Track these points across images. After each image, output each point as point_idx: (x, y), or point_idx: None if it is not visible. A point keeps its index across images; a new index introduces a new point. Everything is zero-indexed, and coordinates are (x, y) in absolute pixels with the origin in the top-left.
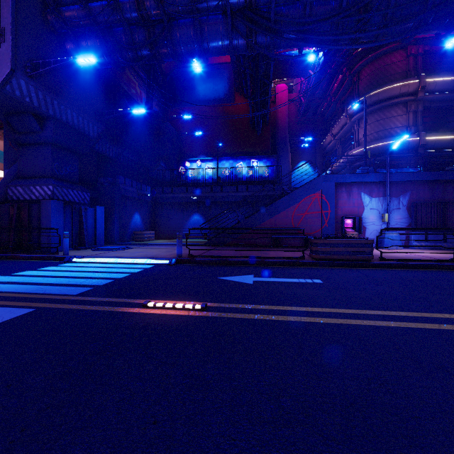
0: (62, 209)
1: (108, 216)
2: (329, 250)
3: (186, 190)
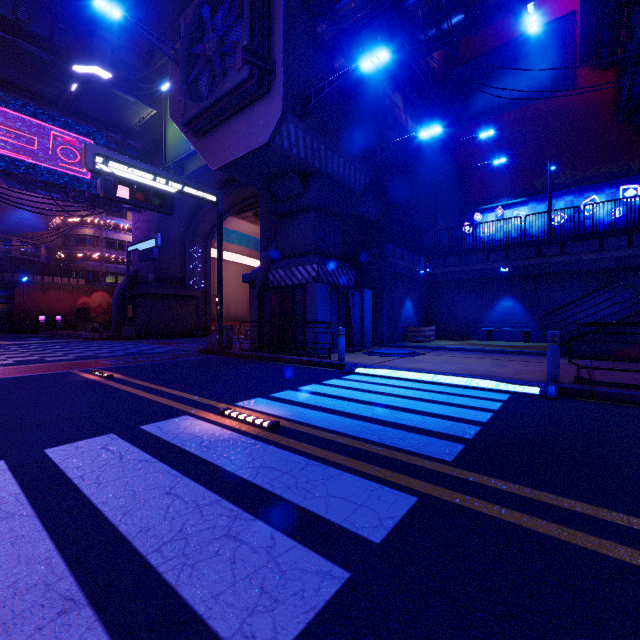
0: (328, 295)
1: (374, 305)
2: None
3: (485, 258)
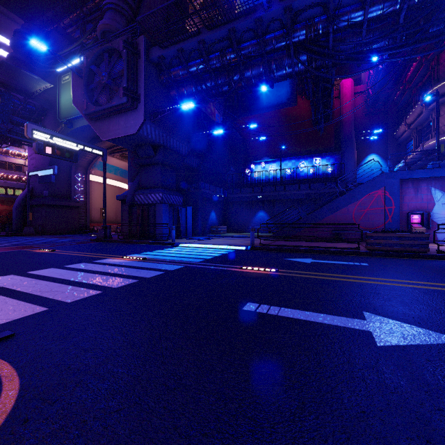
0: (168, 210)
1: (194, 214)
2: (383, 242)
3: (252, 190)
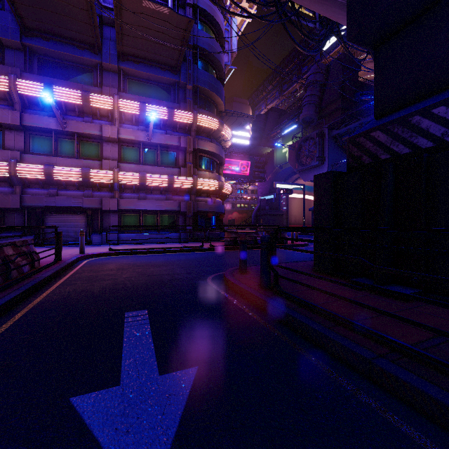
0: None
1: None
2: None
3: None
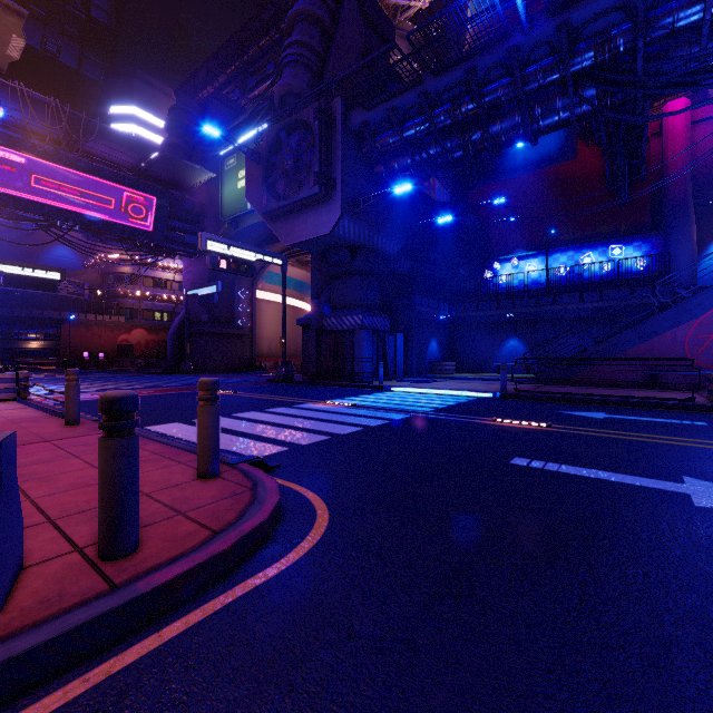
0: (370, 338)
1: (405, 344)
2: None
3: (497, 305)
